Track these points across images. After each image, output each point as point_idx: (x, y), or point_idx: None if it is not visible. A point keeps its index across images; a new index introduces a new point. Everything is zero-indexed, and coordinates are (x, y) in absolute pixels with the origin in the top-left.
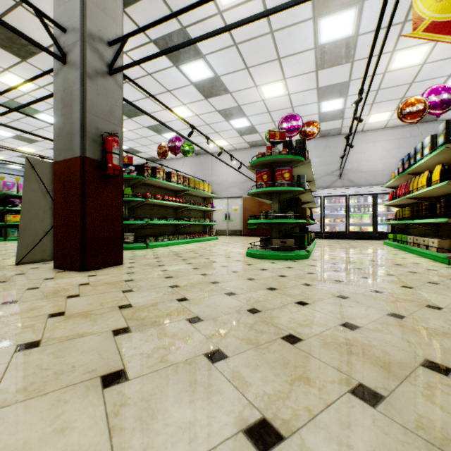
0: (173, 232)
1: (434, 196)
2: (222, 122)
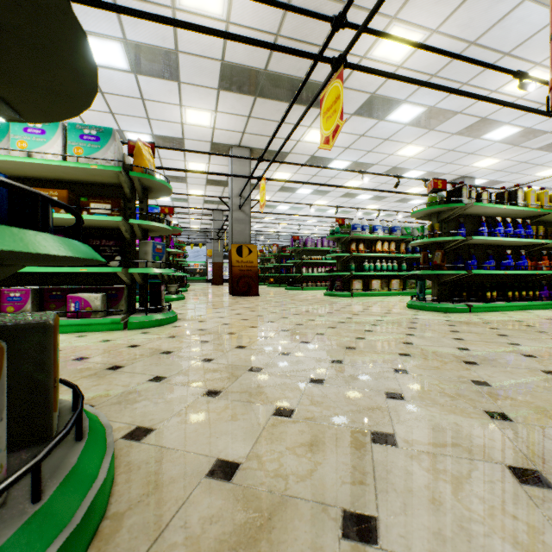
0: None
1: None
2: None
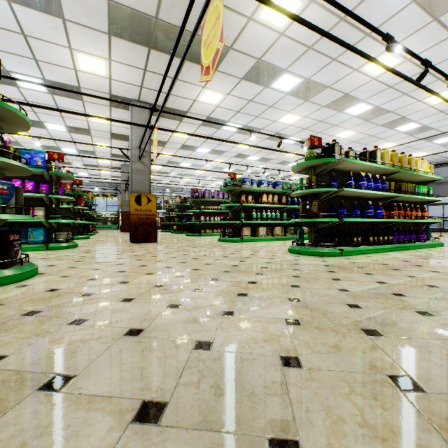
0: None
1: None
2: None
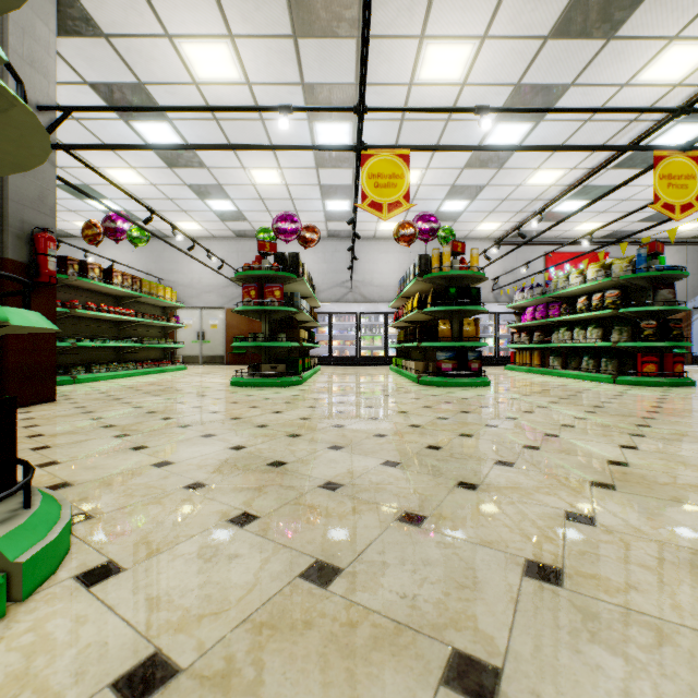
0: (114, 359)
1: (422, 320)
2: (194, 200)
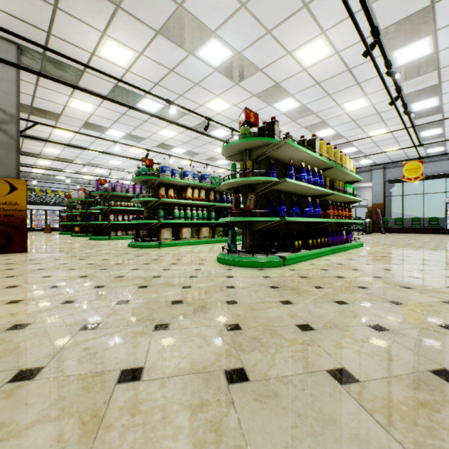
0: None
1: None
2: None
